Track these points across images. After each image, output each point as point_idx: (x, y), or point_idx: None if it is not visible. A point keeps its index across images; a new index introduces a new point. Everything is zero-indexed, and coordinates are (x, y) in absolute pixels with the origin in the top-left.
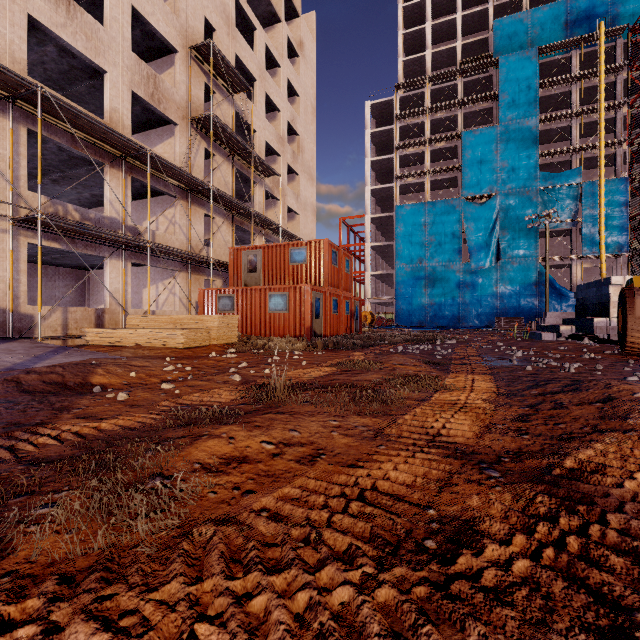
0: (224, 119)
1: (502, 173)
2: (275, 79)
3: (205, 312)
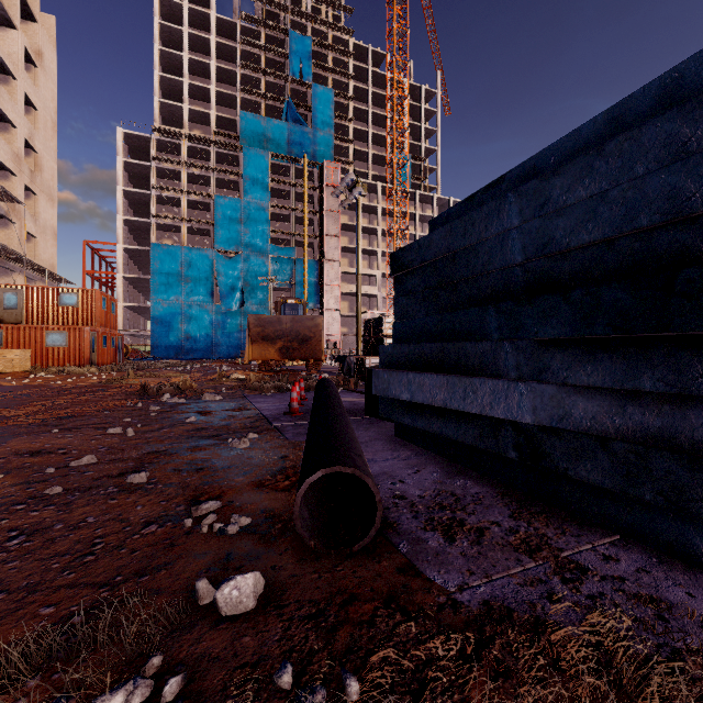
0: None
1: (245, 238)
2: (7, 88)
3: None
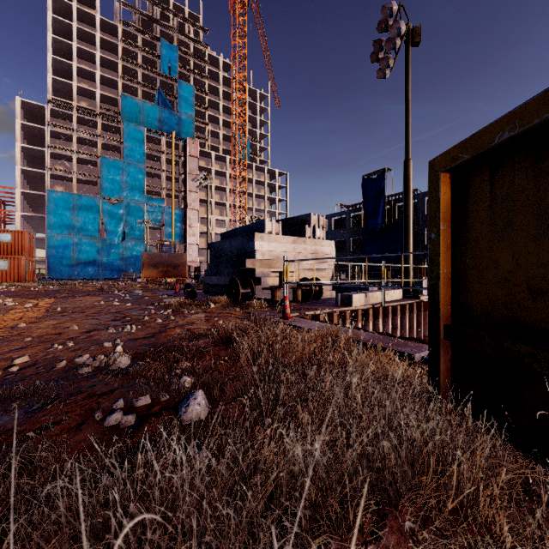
0: None
1: (126, 189)
2: None
3: None
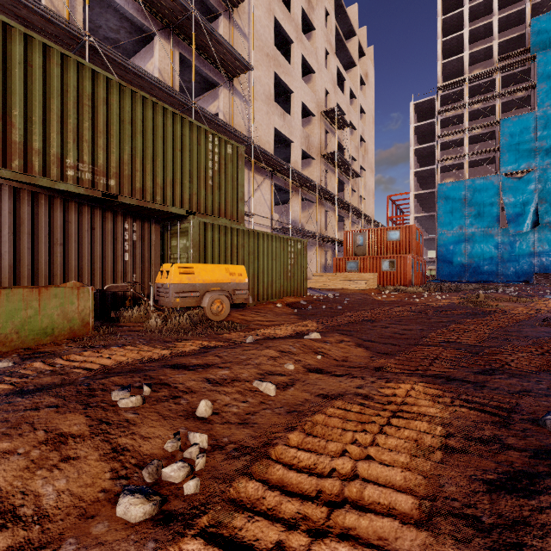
0: (332, 147)
1: (540, 151)
2: (351, 107)
3: (338, 271)
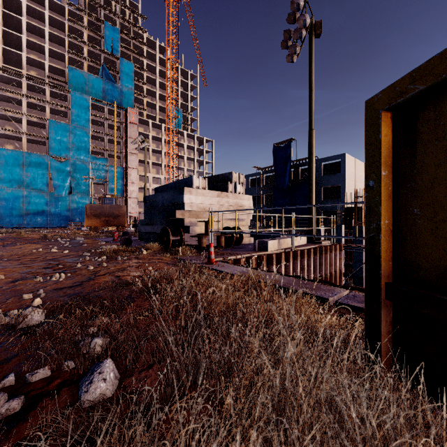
0: None
1: (73, 149)
2: None
3: None
